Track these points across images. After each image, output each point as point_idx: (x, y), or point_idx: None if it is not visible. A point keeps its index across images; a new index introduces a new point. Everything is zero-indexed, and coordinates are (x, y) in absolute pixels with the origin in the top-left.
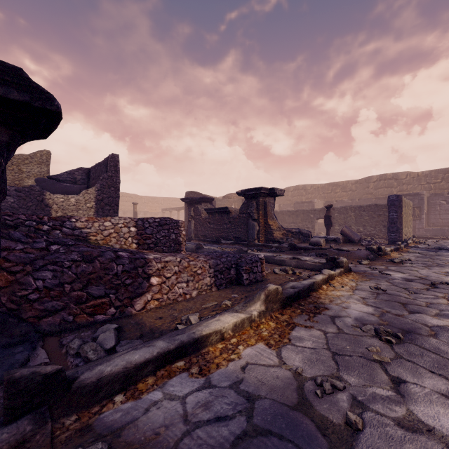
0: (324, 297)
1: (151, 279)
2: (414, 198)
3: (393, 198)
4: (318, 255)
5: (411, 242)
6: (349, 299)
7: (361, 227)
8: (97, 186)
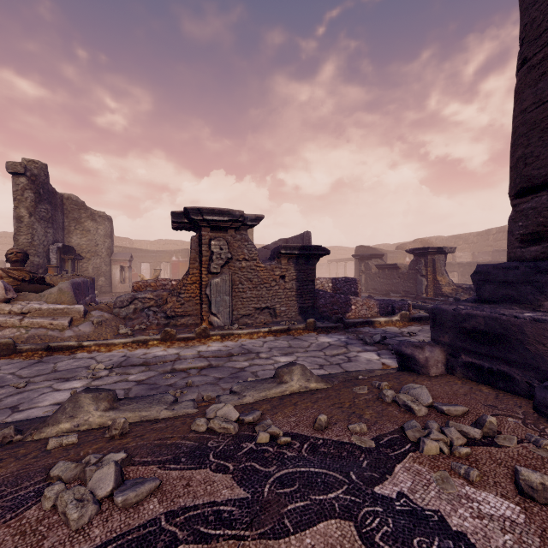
0: None
1: (352, 306)
2: None
3: None
4: None
5: None
6: None
7: None
8: None
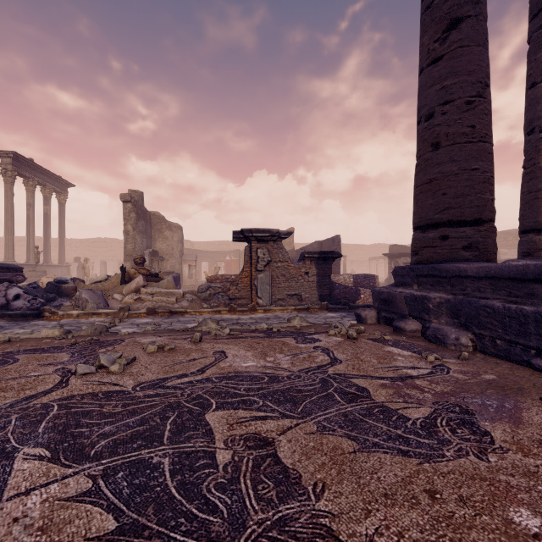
0: None
1: (361, 295)
2: None
3: None
4: None
5: None
6: None
7: None
8: None
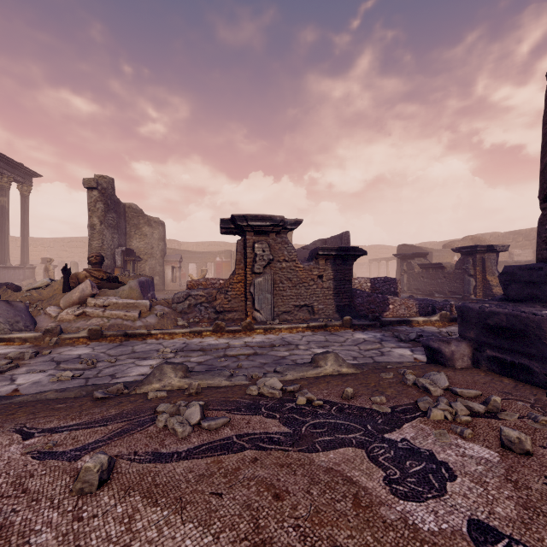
0: None
1: (389, 306)
2: None
3: None
4: None
5: None
6: None
7: None
8: None
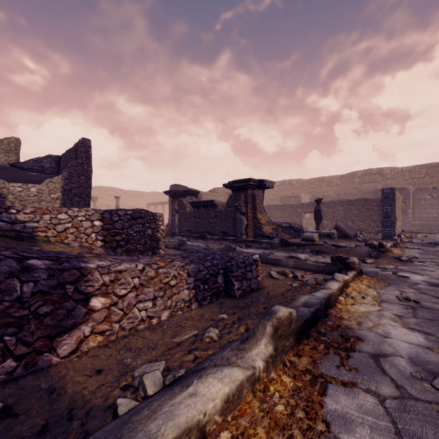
0: (347, 316)
1: (92, 301)
2: (401, 193)
3: (387, 190)
4: (313, 252)
5: (403, 237)
6: (380, 318)
7: (350, 222)
8: (65, 174)
